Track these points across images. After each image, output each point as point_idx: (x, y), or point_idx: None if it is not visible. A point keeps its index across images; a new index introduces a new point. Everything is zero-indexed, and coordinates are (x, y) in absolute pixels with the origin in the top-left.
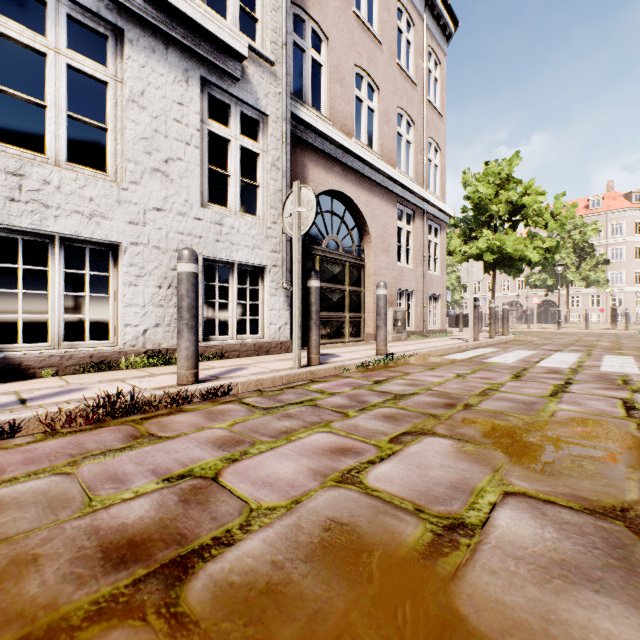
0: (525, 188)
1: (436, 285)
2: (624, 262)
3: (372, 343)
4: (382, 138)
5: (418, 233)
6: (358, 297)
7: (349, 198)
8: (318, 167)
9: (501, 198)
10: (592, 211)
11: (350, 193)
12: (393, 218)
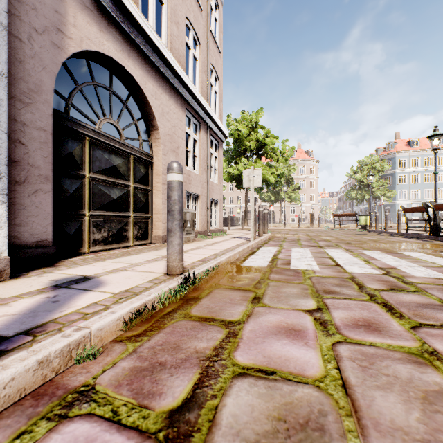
0: (266, 132)
1: (216, 192)
2: (306, 189)
3: (161, 247)
4: (171, 36)
5: (203, 143)
6: (145, 196)
7: (133, 79)
8: (86, 13)
9: (252, 137)
10: (291, 158)
11: (134, 73)
12: (182, 121)
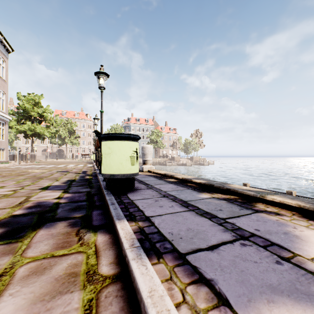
0: (45, 109)
1: (4, 144)
2: (85, 137)
3: None
4: None
5: None
6: None
7: None
8: None
9: (35, 110)
10: (76, 117)
11: None
12: None
